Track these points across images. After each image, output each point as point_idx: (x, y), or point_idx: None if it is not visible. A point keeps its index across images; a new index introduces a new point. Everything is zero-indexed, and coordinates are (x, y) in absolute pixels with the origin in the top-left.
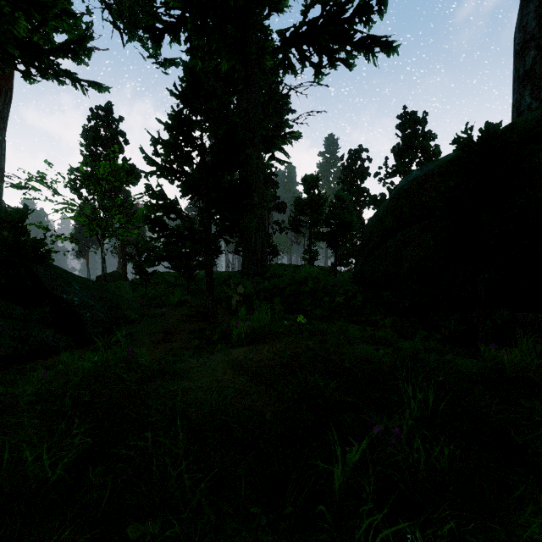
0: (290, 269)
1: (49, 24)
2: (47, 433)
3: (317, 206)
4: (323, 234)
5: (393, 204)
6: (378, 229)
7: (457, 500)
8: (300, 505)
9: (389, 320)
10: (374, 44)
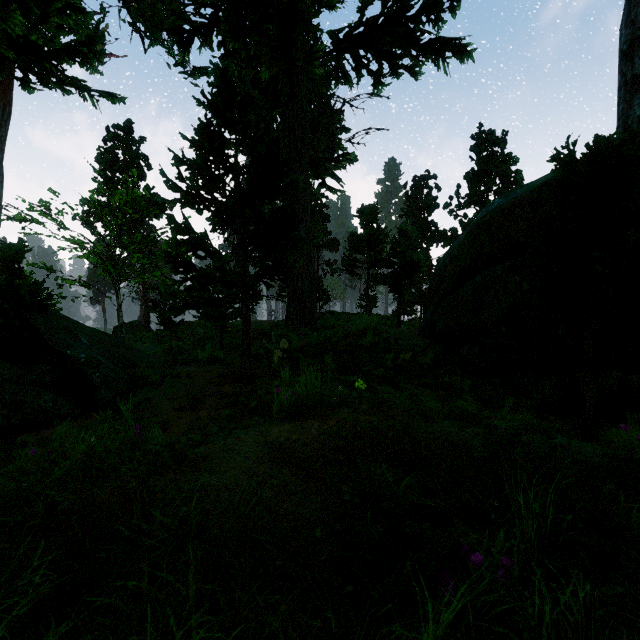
0: (344, 318)
1: (51, 21)
2: None
3: (376, 242)
4: (385, 276)
5: (471, 239)
6: (453, 269)
7: None
8: None
9: (467, 382)
10: (445, 48)
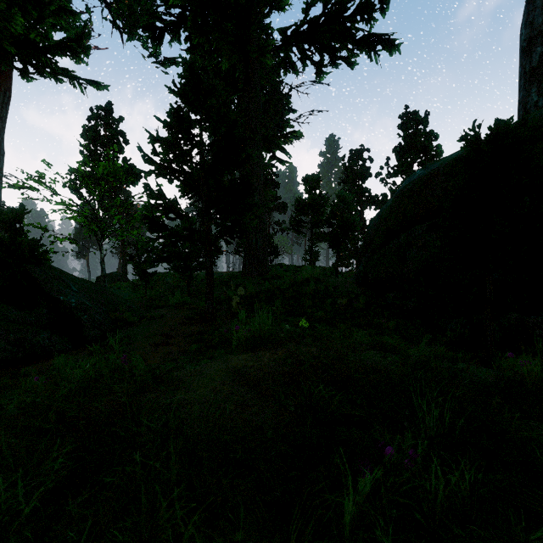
0: (291, 270)
1: (46, 21)
2: (26, 454)
3: (318, 206)
4: (325, 234)
5: (396, 204)
6: (381, 229)
7: (482, 533)
8: (305, 537)
9: (393, 323)
10: (376, 42)
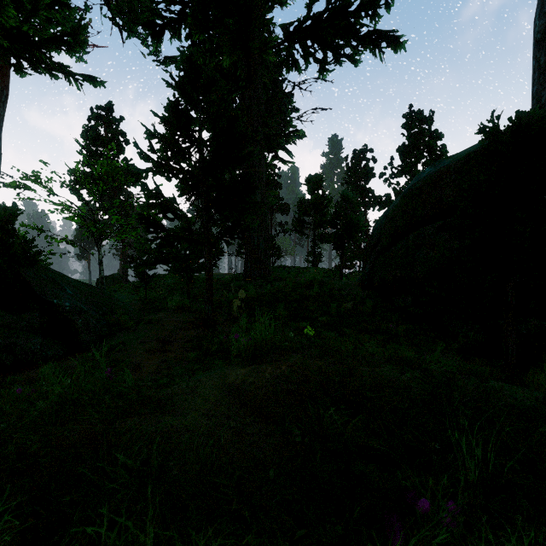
0: (294, 272)
1: (40, 14)
2: None
3: (321, 207)
4: (329, 235)
5: (404, 203)
6: (388, 229)
7: None
8: None
9: (401, 328)
10: (381, 39)
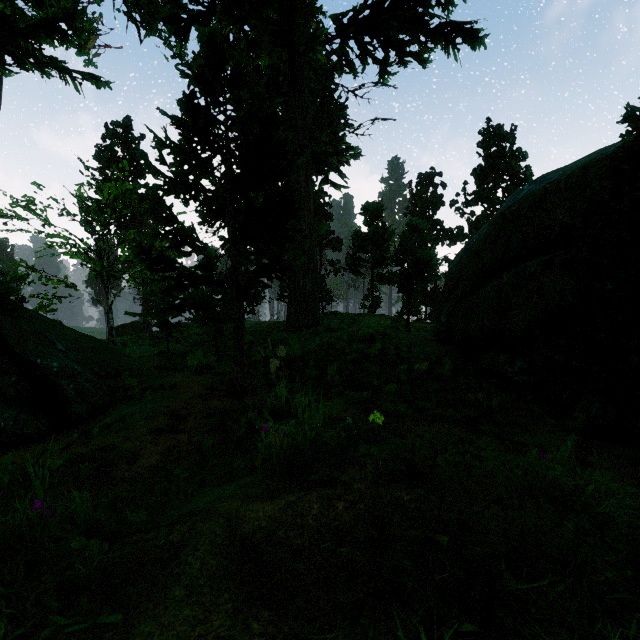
0: (348, 320)
1: None
2: None
3: (381, 241)
4: (393, 275)
5: (495, 232)
6: (472, 267)
7: None
8: None
9: (496, 400)
10: (456, 33)
